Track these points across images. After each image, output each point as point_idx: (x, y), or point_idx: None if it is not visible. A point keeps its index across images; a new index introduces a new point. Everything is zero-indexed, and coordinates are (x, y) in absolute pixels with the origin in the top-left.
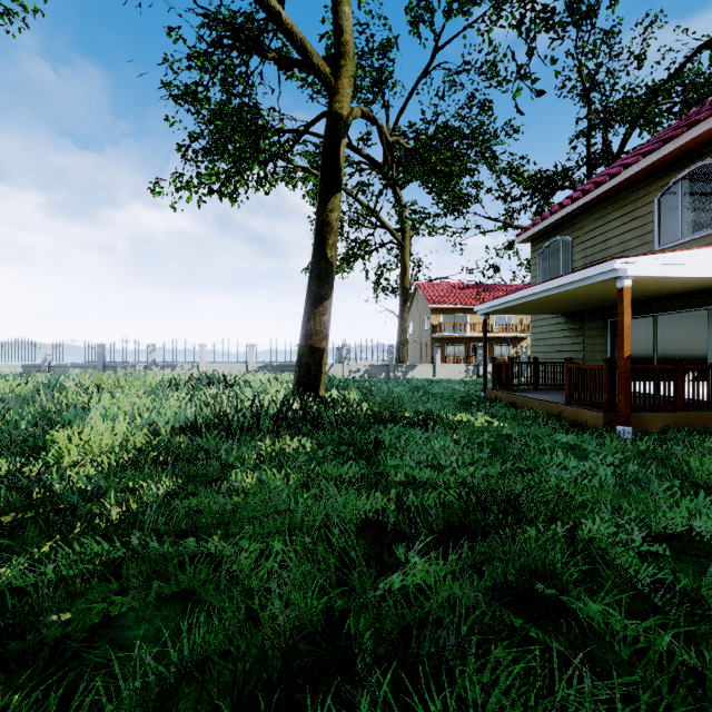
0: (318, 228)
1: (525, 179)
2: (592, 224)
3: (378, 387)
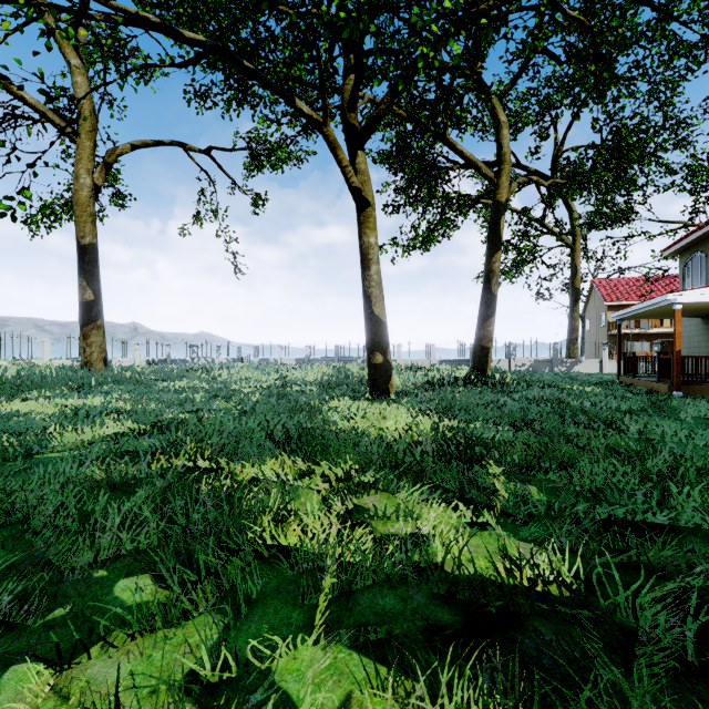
0: (486, 274)
1: None
2: None
3: (533, 375)
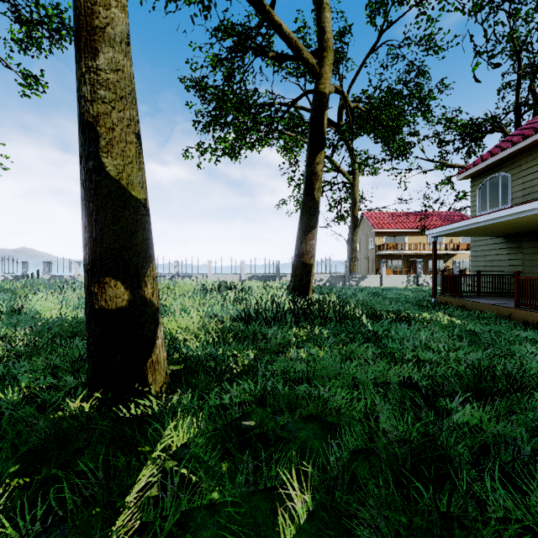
0: (308, 177)
1: (458, 127)
2: (530, 162)
3: (345, 293)
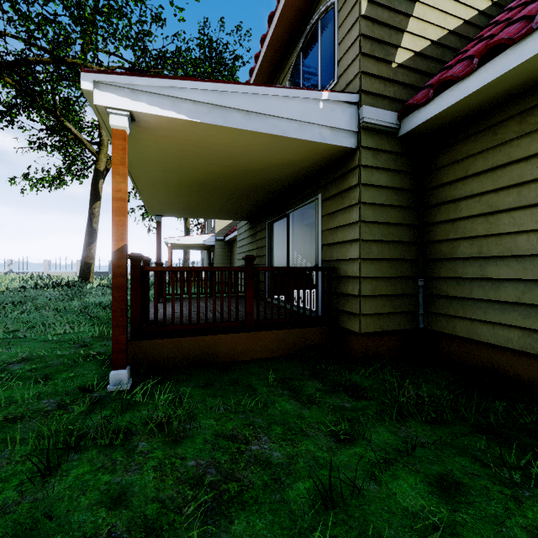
0: (89, 215)
1: None
2: None
3: None
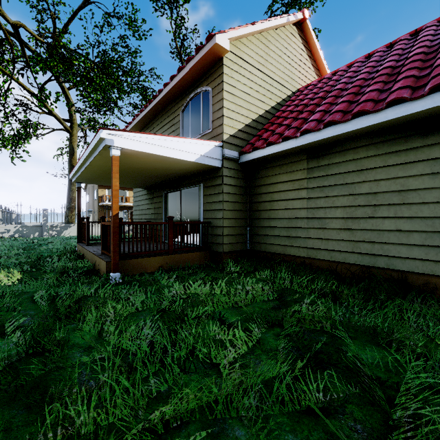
0: None
1: None
2: (157, 126)
3: None
